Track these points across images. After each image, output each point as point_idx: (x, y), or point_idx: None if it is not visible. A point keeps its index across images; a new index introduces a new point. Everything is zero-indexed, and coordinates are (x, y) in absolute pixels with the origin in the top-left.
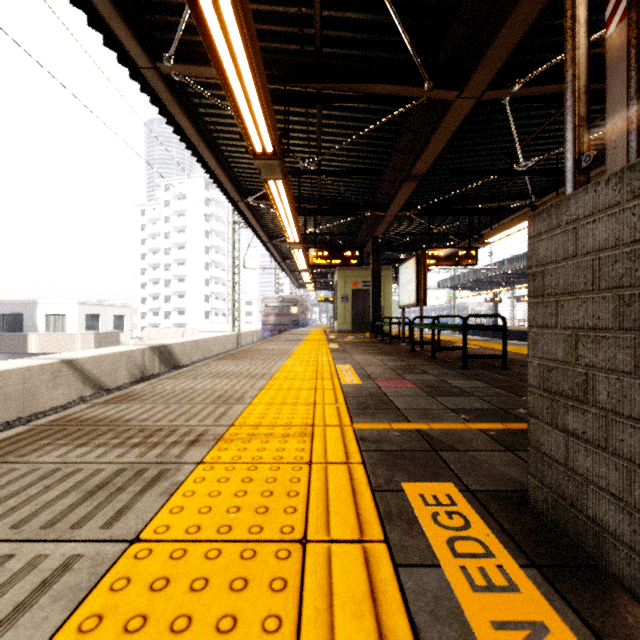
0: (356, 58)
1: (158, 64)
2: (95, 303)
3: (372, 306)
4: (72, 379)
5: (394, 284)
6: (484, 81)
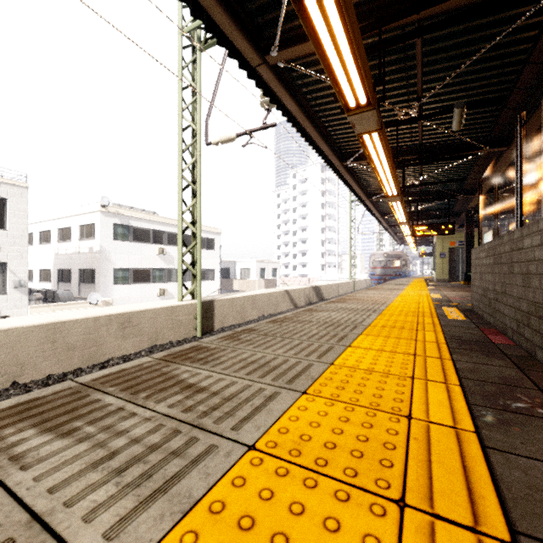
0: (442, 141)
1: (343, 163)
2: (263, 261)
3: (466, 261)
4: (287, 299)
5: None
6: None
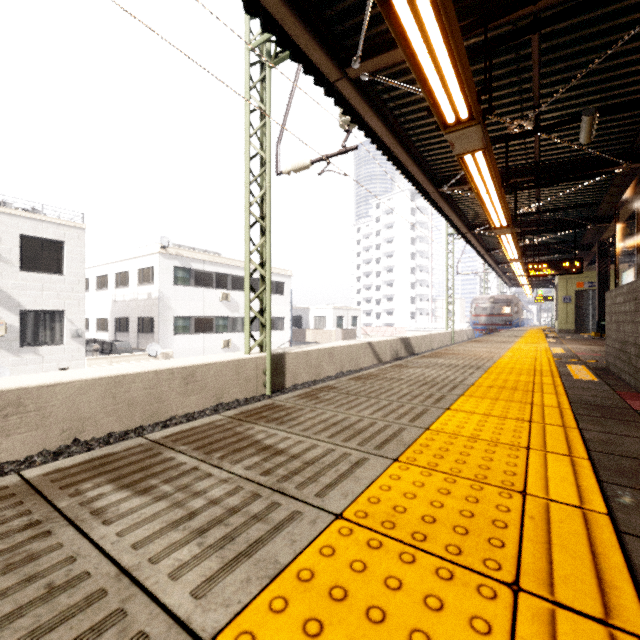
0: (565, 157)
1: (438, 190)
2: (341, 308)
3: (598, 307)
4: (370, 353)
5: None
6: None
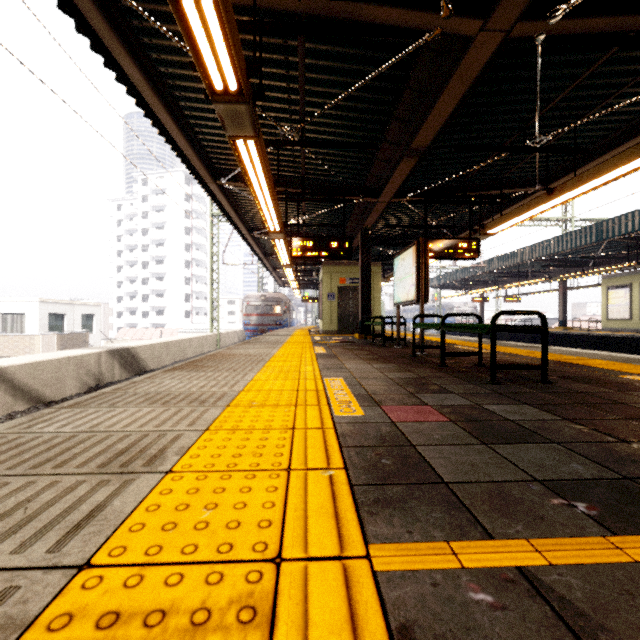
0: None
1: None
2: (59, 301)
3: (361, 304)
4: None
5: (382, 282)
6: (520, 2)
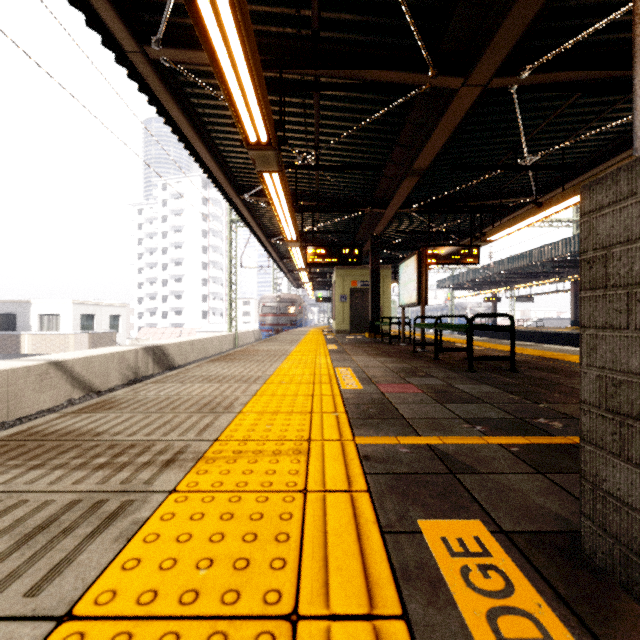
0: (356, 43)
1: (146, 48)
2: (90, 303)
3: (371, 306)
4: (60, 381)
5: (393, 284)
6: (492, 67)
